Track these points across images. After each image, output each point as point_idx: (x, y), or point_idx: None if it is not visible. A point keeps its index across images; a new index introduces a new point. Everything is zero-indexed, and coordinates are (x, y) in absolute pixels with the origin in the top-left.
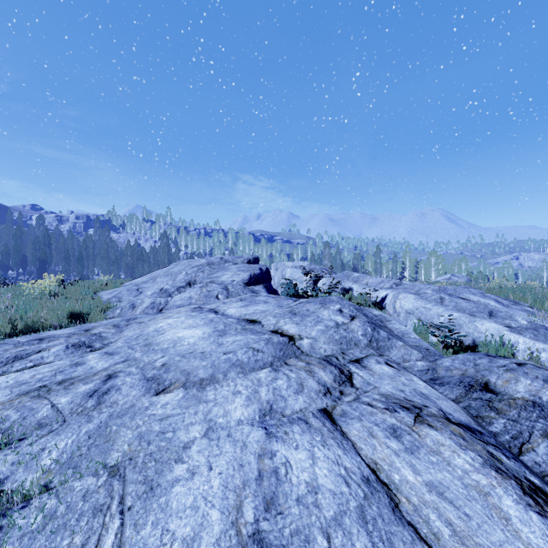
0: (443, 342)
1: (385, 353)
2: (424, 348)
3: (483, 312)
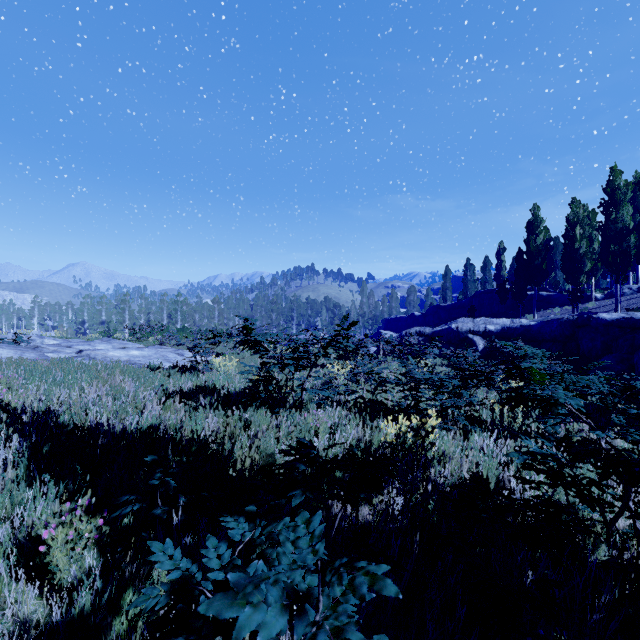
0: None
1: None
2: None
3: None
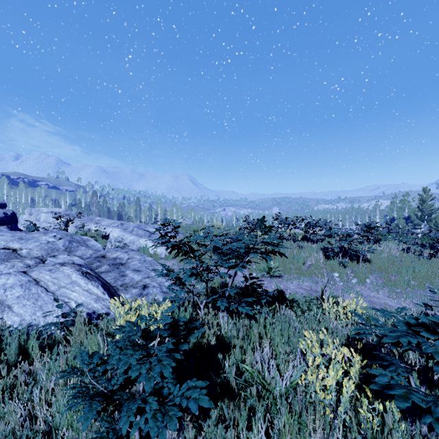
0: None
1: (74, 252)
2: (98, 250)
3: (147, 235)
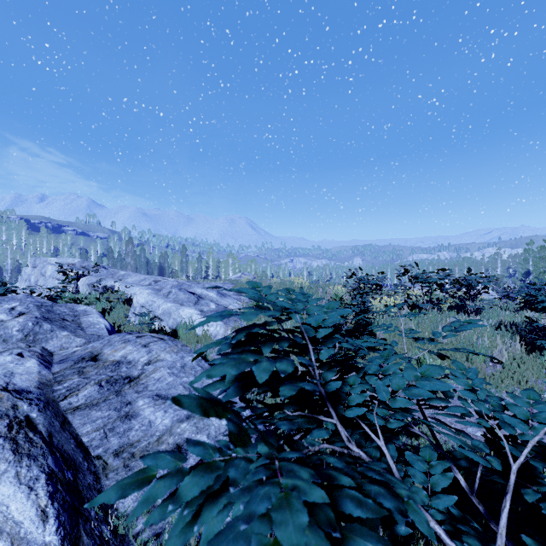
0: (150, 329)
1: (42, 344)
2: (98, 335)
3: (192, 301)
